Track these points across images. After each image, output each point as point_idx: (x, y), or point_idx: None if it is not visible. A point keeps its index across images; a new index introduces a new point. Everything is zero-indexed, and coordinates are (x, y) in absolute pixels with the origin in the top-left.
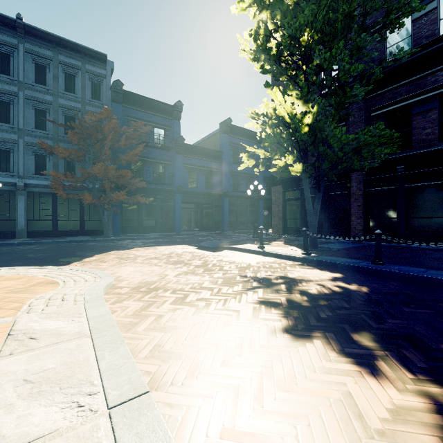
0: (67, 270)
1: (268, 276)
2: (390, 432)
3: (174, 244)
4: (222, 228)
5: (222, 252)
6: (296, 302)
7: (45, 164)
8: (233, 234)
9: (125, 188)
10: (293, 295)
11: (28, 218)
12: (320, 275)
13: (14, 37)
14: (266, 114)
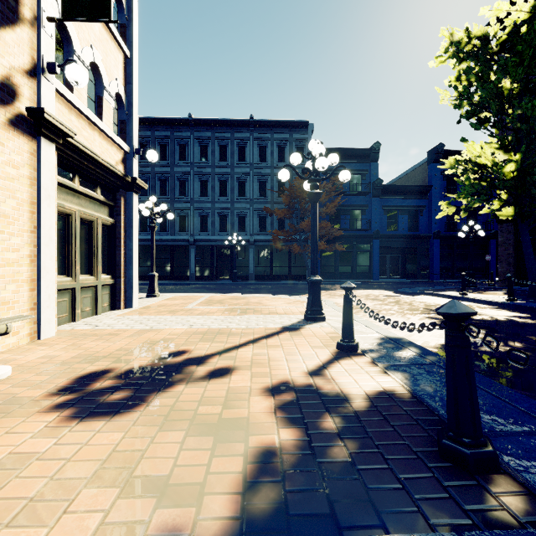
0: (304, 298)
1: None
2: None
3: (371, 289)
4: (431, 276)
5: (418, 296)
6: None
7: (265, 223)
8: (445, 283)
9: (324, 237)
10: None
11: (255, 265)
12: (502, 314)
13: (248, 132)
14: (469, 159)
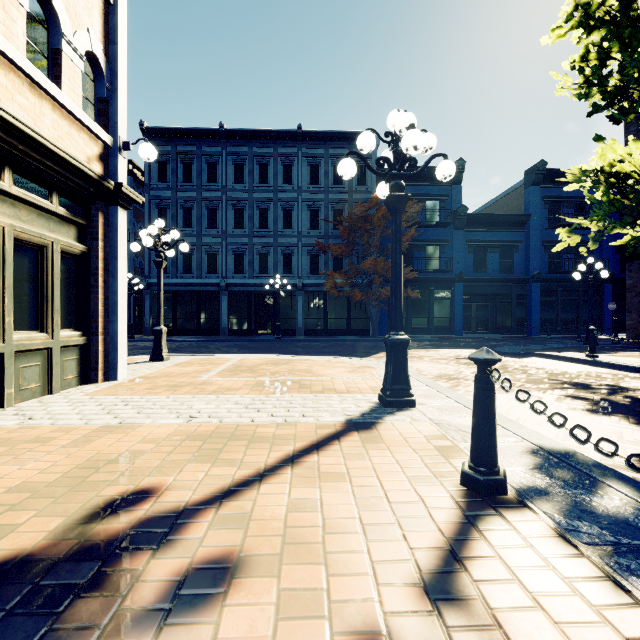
0: (371, 361)
1: (588, 382)
2: (637, 442)
3: (457, 348)
4: (528, 330)
5: (527, 359)
6: (612, 400)
7: (317, 263)
8: (549, 339)
9: None
10: (613, 397)
11: (305, 317)
12: None
13: (295, 146)
14: (601, 169)
